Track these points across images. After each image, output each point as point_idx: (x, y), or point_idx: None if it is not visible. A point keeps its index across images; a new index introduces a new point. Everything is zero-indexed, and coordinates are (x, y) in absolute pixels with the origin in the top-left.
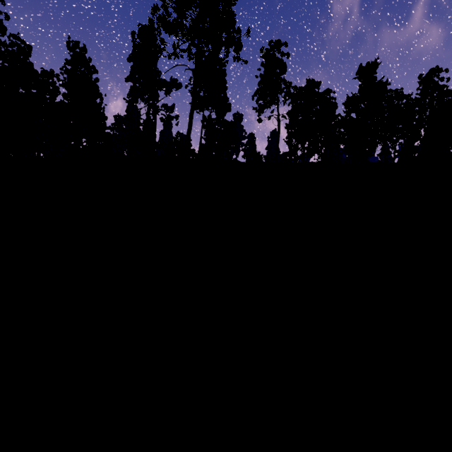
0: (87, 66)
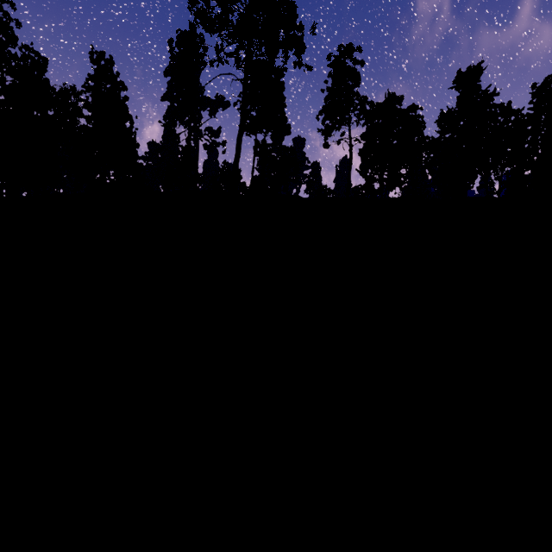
0: (115, 81)
